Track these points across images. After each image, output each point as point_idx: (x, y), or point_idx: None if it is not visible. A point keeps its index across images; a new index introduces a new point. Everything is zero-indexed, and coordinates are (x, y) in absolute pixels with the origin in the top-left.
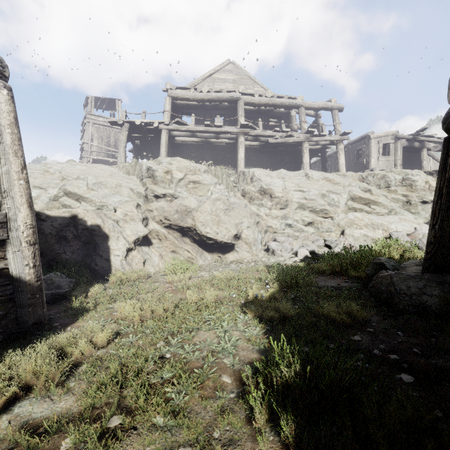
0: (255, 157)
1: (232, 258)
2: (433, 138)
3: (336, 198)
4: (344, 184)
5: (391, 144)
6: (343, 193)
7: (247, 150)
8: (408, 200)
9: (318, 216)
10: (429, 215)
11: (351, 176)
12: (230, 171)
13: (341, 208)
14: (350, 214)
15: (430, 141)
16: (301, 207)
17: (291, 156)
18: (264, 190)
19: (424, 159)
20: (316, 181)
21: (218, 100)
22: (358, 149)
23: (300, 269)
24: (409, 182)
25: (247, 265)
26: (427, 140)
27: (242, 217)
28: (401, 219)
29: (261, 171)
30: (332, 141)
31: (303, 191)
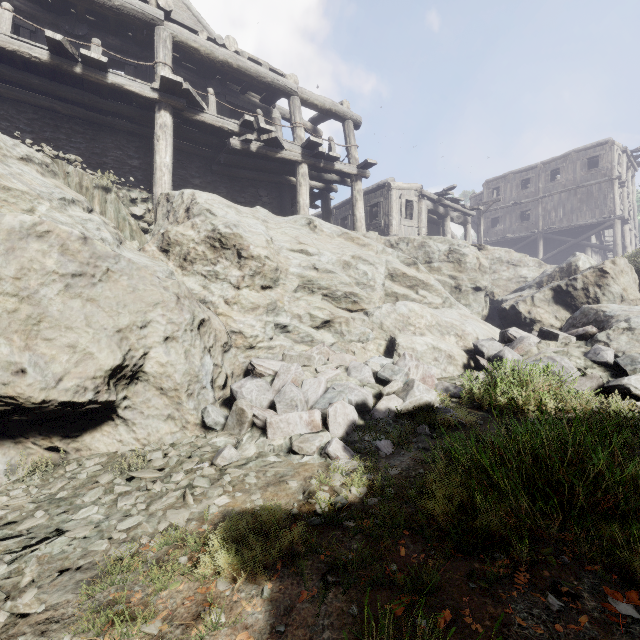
0: (201, 181)
1: (108, 446)
2: (457, 204)
3: (370, 272)
4: (377, 248)
5: (414, 203)
6: (379, 263)
7: (181, 160)
8: (458, 285)
9: (340, 308)
10: (483, 309)
11: (377, 240)
12: (135, 194)
13: (378, 292)
14: (401, 304)
15: (454, 208)
16: (308, 286)
17: (273, 193)
18: (222, 239)
19: (448, 232)
20: (329, 238)
21: (97, 0)
22: (373, 203)
23: (413, 568)
24: (458, 256)
25: (156, 493)
26: (452, 206)
27: (148, 306)
28: (461, 314)
29: (215, 196)
30: (343, 178)
31: (308, 253)
